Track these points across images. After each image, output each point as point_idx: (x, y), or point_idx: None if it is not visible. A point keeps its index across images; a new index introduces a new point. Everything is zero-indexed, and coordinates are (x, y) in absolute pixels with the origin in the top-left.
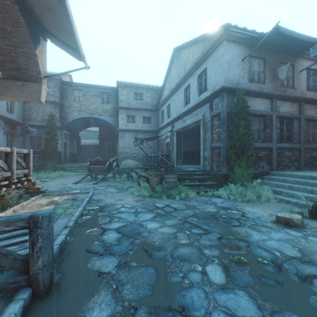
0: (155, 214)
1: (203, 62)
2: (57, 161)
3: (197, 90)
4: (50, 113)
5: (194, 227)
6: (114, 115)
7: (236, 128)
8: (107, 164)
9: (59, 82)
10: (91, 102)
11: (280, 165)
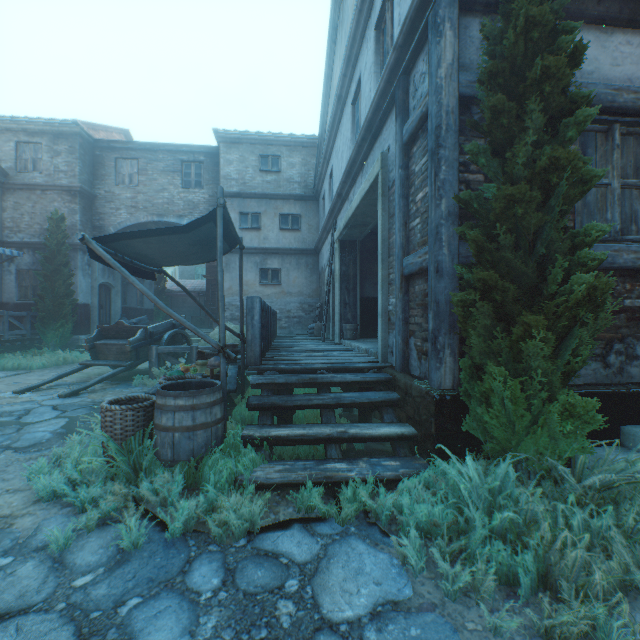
0: None
1: None
2: (66, 326)
3: (373, 80)
4: (53, 212)
5: None
6: None
7: (499, 154)
8: (135, 337)
9: (80, 142)
10: (159, 187)
11: None
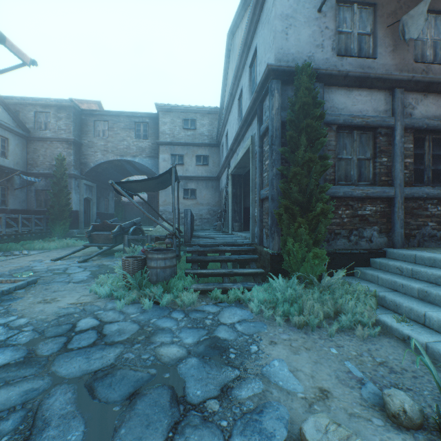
0: (15, 359)
1: (254, 36)
2: (66, 224)
3: (248, 94)
4: (58, 155)
5: (10, 439)
6: (154, 155)
7: (294, 152)
8: (115, 230)
9: (73, 111)
10: (121, 138)
11: (416, 234)
